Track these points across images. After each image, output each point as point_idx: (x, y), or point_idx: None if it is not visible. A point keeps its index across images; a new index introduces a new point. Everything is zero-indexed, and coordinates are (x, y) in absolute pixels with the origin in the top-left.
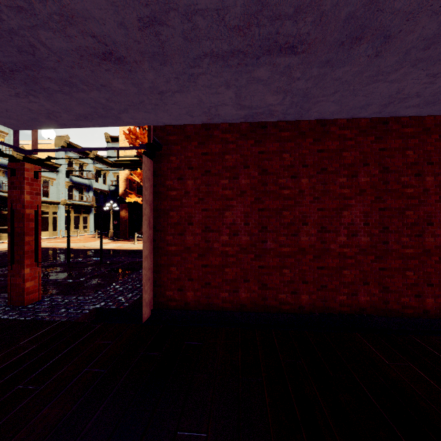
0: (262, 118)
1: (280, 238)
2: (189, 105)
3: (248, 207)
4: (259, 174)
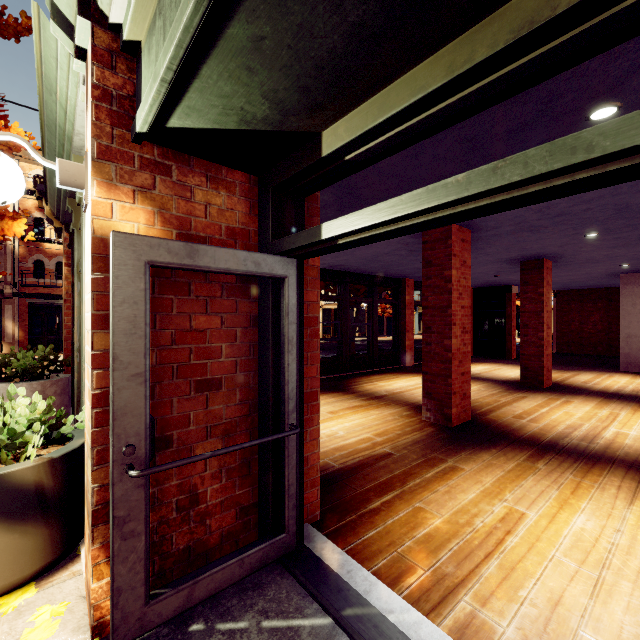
0: (602, 287)
1: (618, 327)
2: (573, 288)
3: (601, 315)
4: (607, 302)
